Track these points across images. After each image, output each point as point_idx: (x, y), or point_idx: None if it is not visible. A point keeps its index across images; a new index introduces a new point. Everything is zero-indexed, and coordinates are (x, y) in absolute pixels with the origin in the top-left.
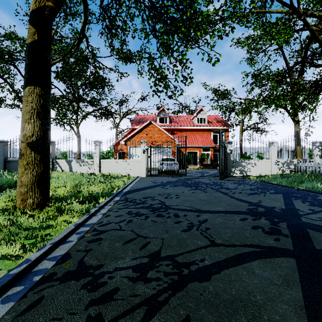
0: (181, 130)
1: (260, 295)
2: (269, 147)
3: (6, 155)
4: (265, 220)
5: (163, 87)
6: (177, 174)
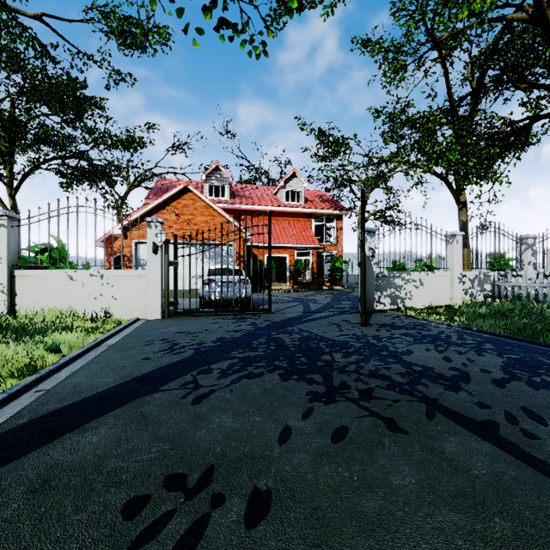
0: (254, 213)
1: None
2: (446, 244)
3: None
4: None
5: None
6: (247, 310)
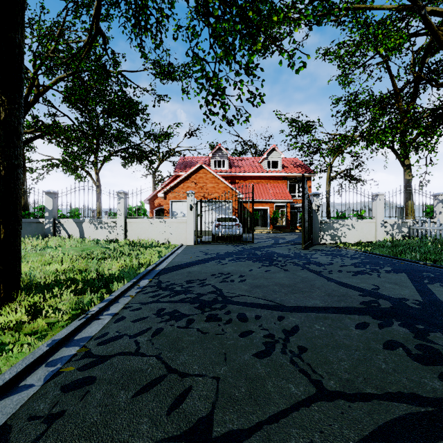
0: (245, 178)
1: None
2: (372, 201)
3: None
4: (401, 326)
5: (220, 107)
6: (240, 241)
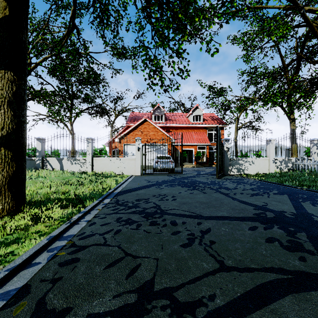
0: (176, 128)
1: None
2: (267, 144)
3: None
4: (279, 229)
5: (158, 79)
6: (173, 173)
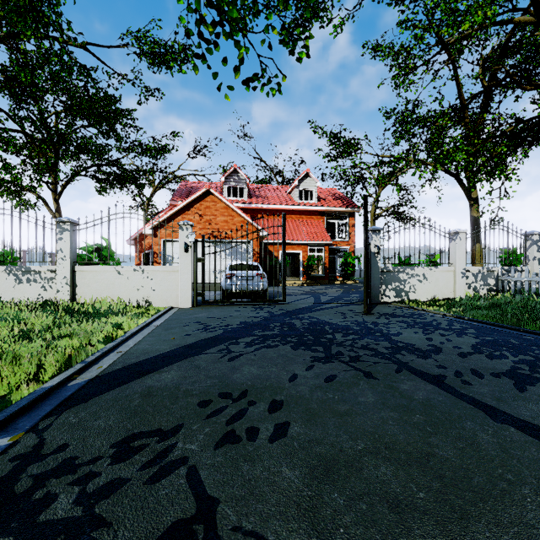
0: (269, 212)
1: None
2: (449, 241)
3: None
4: None
5: (227, 35)
6: (264, 301)
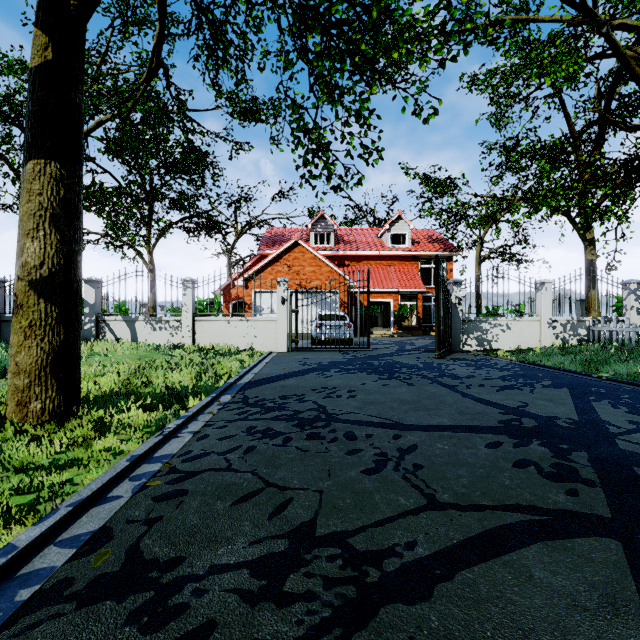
0: (358, 258)
1: (554, 639)
2: (536, 291)
3: (2, 309)
4: (540, 446)
5: (323, 167)
6: (350, 347)
